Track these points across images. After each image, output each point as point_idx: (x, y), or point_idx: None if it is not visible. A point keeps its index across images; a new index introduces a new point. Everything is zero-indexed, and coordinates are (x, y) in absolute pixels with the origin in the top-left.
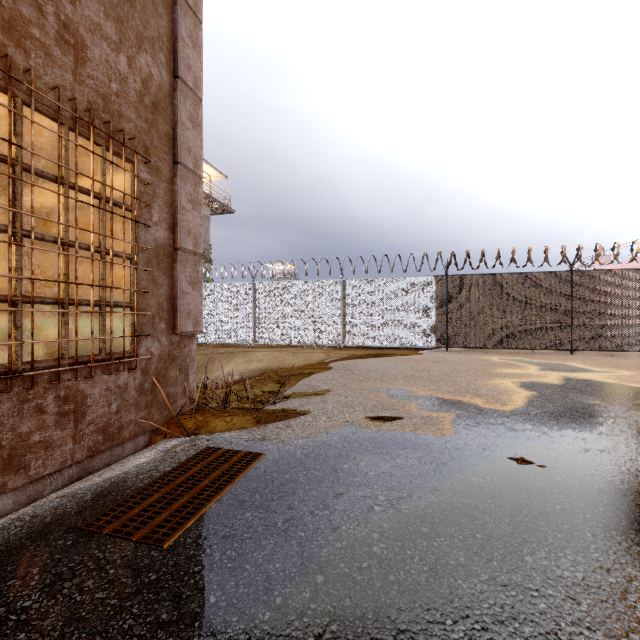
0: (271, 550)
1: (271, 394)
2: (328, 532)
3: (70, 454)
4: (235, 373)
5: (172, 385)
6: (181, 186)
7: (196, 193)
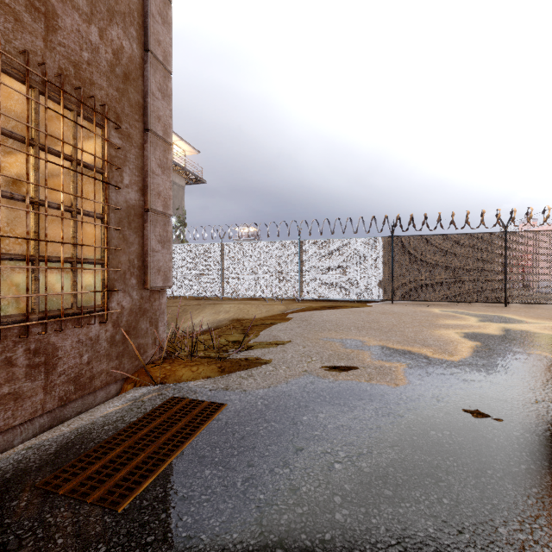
0: (229, 516)
1: (235, 343)
2: (288, 494)
3: (41, 404)
4: (205, 323)
5: (143, 336)
6: (151, 152)
7: (165, 159)
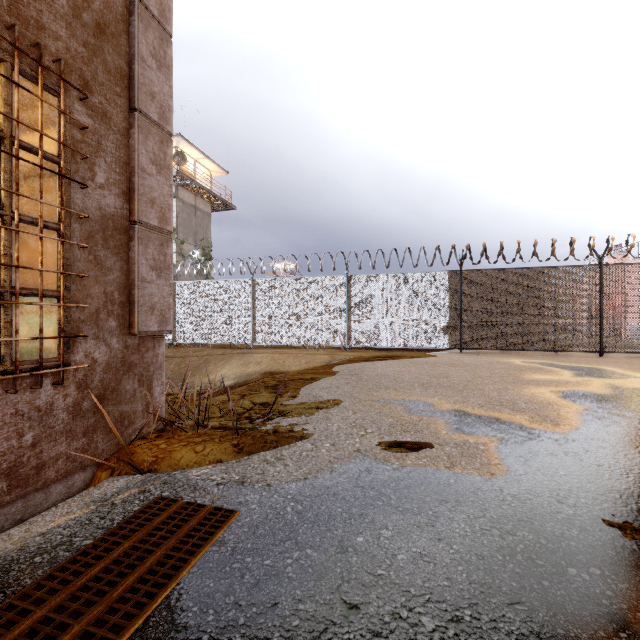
0: None
1: (263, 407)
2: None
3: None
4: (231, 377)
5: (128, 401)
6: (140, 140)
7: (163, 153)
